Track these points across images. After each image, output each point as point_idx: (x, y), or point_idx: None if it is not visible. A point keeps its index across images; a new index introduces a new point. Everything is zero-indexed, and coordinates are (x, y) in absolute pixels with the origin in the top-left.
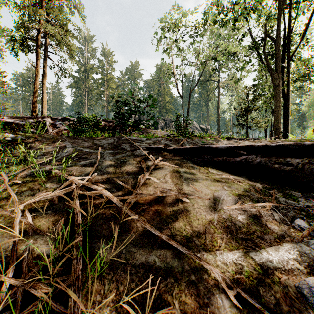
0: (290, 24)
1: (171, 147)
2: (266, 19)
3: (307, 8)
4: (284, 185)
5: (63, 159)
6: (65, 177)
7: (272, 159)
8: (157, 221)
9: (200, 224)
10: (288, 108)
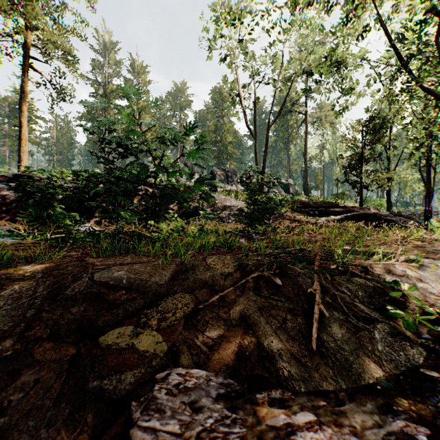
0: None
1: None
2: None
3: None
4: None
5: None
6: None
7: None
8: None
9: None
10: None
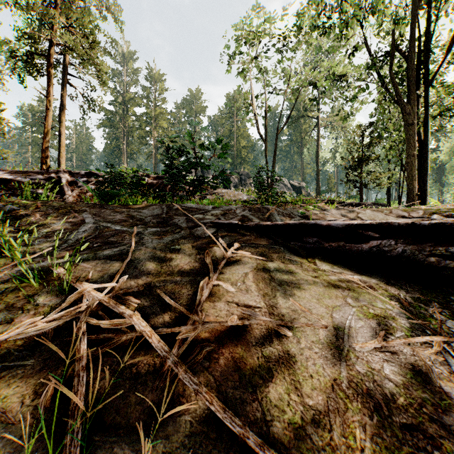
0: (429, 31)
1: (253, 223)
2: (394, 23)
3: (453, 8)
4: (447, 292)
5: (66, 255)
6: (72, 284)
7: (424, 247)
8: (235, 382)
9: (316, 388)
10: (426, 157)
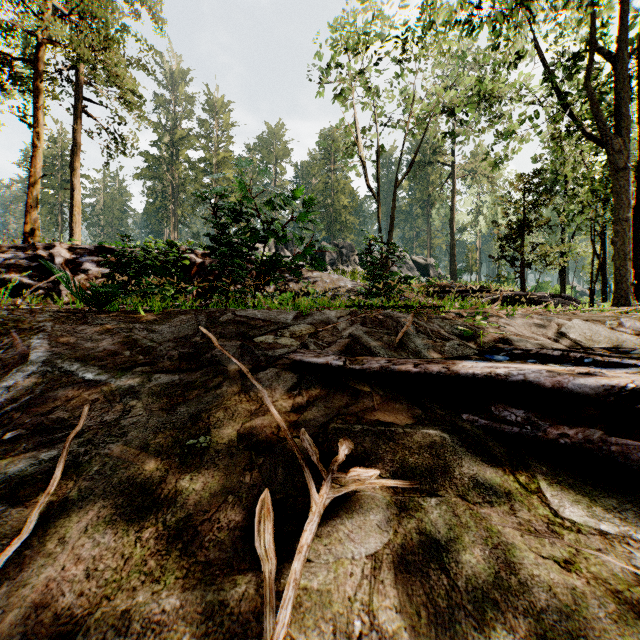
0: None
1: (376, 364)
2: (592, 5)
3: None
4: None
5: None
6: None
7: None
8: None
9: None
10: (639, 223)
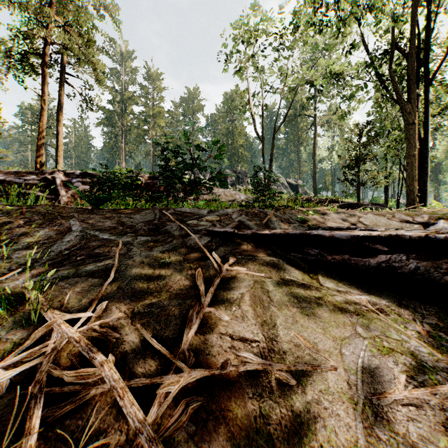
0: (429, 29)
1: (250, 231)
2: (393, 21)
3: None
4: None
5: (31, 284)
6: (42, 313)
7: (440, 264)
8: None
9: None
10: (426, 157)
